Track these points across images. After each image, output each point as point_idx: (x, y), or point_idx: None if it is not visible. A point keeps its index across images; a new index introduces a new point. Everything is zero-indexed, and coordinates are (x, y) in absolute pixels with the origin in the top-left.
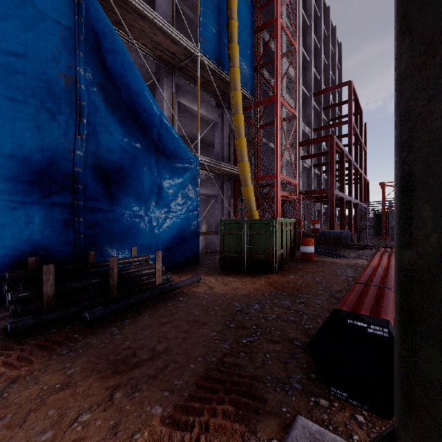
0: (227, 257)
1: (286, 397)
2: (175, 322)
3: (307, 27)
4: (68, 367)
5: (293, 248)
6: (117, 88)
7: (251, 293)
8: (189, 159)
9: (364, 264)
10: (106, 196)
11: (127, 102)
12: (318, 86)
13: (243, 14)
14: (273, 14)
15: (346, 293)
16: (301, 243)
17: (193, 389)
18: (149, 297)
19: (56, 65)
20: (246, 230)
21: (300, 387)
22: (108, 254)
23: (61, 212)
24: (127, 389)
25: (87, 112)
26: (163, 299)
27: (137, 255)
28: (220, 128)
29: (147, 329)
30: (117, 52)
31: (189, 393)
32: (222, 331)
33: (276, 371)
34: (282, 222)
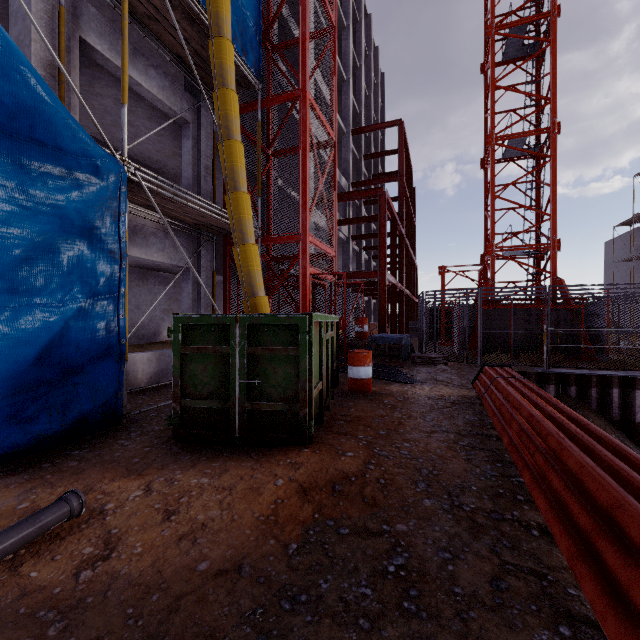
0: (192, 409)
1: None
2: None
3: (343, 30)
4: None
5: (336, 371)
6: None
7: (246, 550)
8: (87, 155)
9: (453, 394)
10: None
11: None
12: (358, 123)
13: None
14: None
15: None
16: (350, 361)
17: None
18: None
19: None
20: (240, 341)
21: None
22: None
23: None
24: None
25: None
26: None
27: None
28: (195, 134)
29: None
30: None
31: None
32: None
33: None
34: (322, 322)
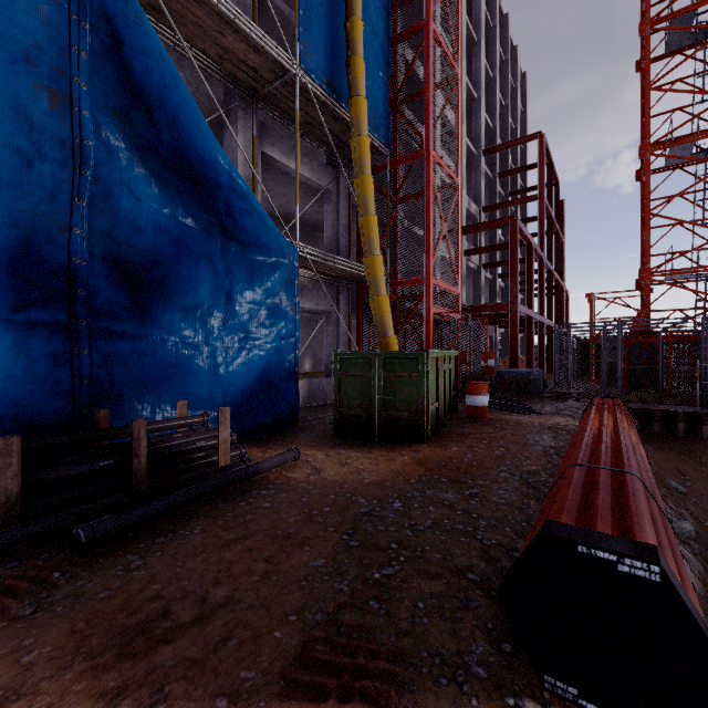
0: (346, 415)
1: (461, 699)
2: (249, 539)
3: (474, 45)
4: (27, 646)
5: (455, 400)
6: (151, 120)
7: (387, 479)
8: (281, 248)
9: (568, 424)
10: (131, 310)
11: (169, 145)
12: (491, 140)
13: (372, 11)
14: (420, 20)
15: (556, 482)
16: (467, 391)
17: (278, 688)
18: (205, 491)
19: (35, 70)
20: (378, 369)
21: (484, 673)
22: (134, 413)
23: (44, 338)
24: (142, 697)
25: (94, 158)
26: (231, 494)
27: (189, 413)
28: (334, 200)
29: (196, 556)
30: (151, 55)
31: (269, 699)
32: (335, 557)
33: (438, 640)
34: (438, 357)
